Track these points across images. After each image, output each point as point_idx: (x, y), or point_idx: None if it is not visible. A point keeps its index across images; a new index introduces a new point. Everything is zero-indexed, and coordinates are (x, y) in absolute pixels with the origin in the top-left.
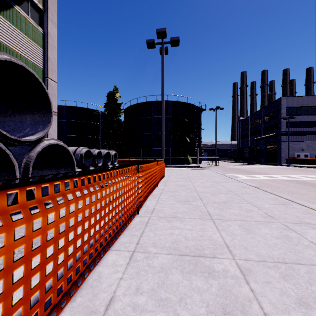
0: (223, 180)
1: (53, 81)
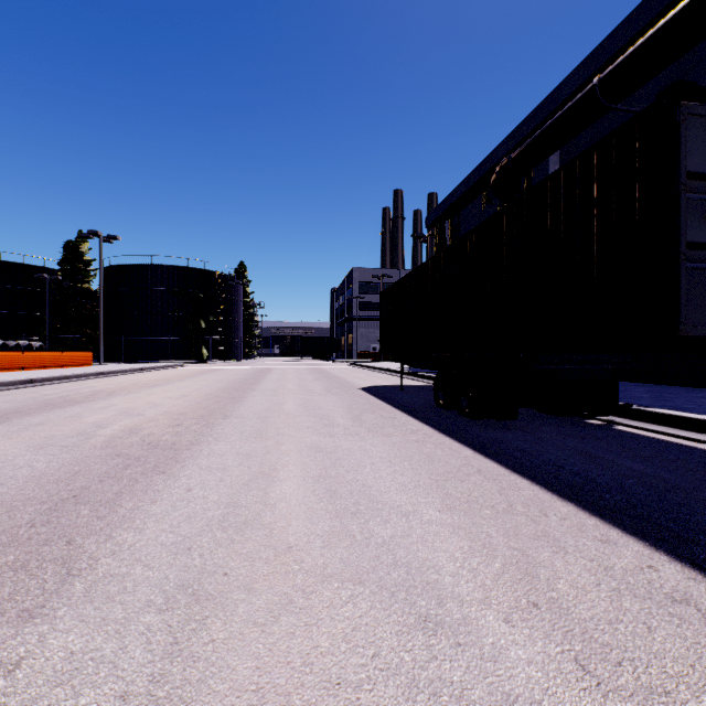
0: (136, 367)
1: None
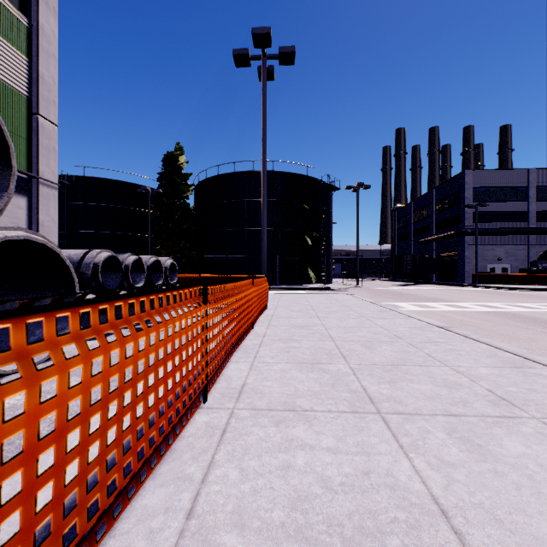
0: (379, 315)
1: (50, 122)
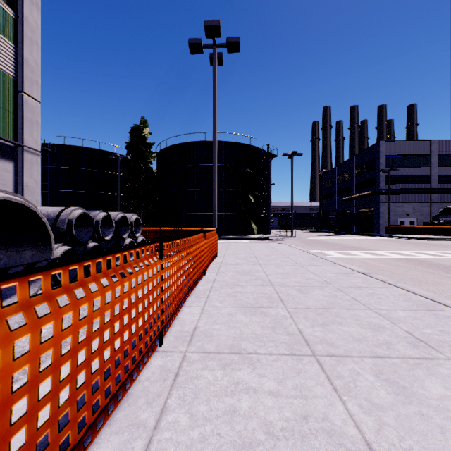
0: (310, 262)
1: (33, 99)
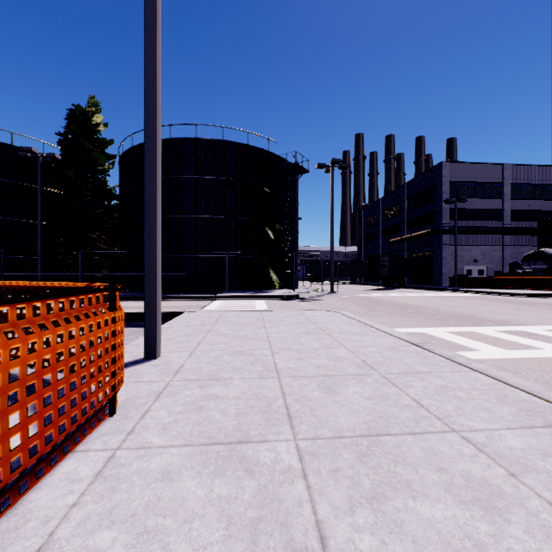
0: None
1: None
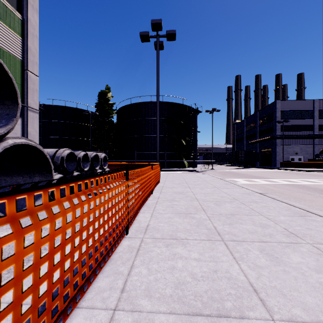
0: (224, 186)
1: (34, 74)
